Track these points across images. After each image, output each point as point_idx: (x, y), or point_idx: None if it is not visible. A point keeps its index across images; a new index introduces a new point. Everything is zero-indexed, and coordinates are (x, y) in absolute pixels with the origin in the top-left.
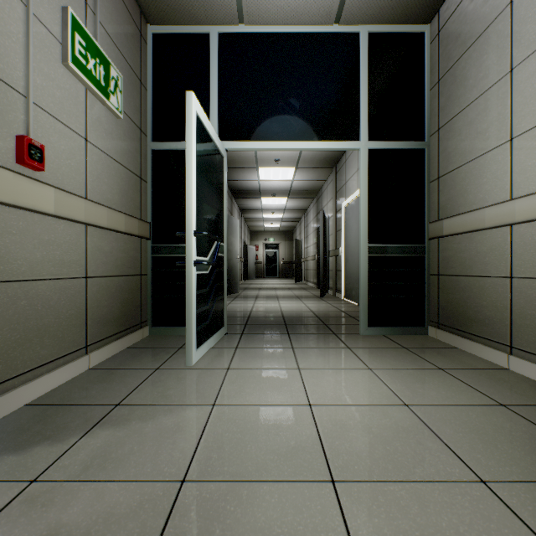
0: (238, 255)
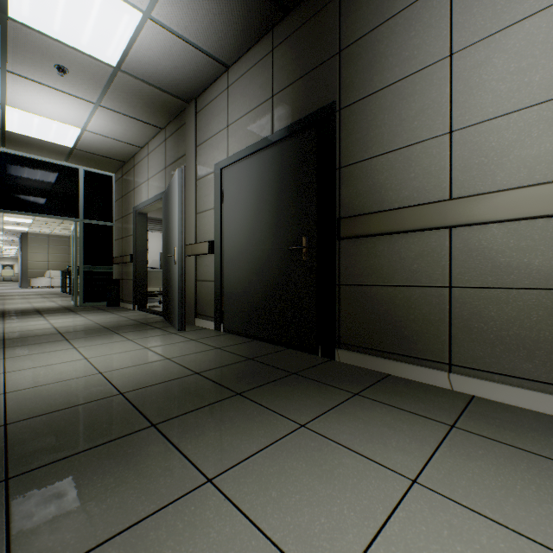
0: (176, 249)
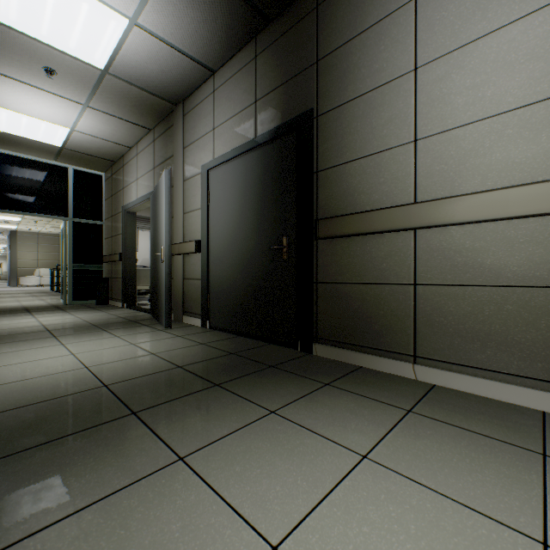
0: (163, 248)
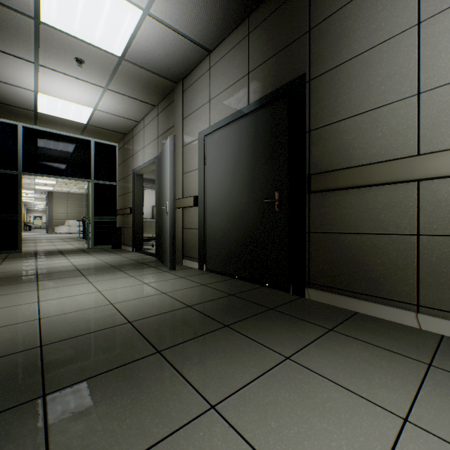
0: (168, 203)
